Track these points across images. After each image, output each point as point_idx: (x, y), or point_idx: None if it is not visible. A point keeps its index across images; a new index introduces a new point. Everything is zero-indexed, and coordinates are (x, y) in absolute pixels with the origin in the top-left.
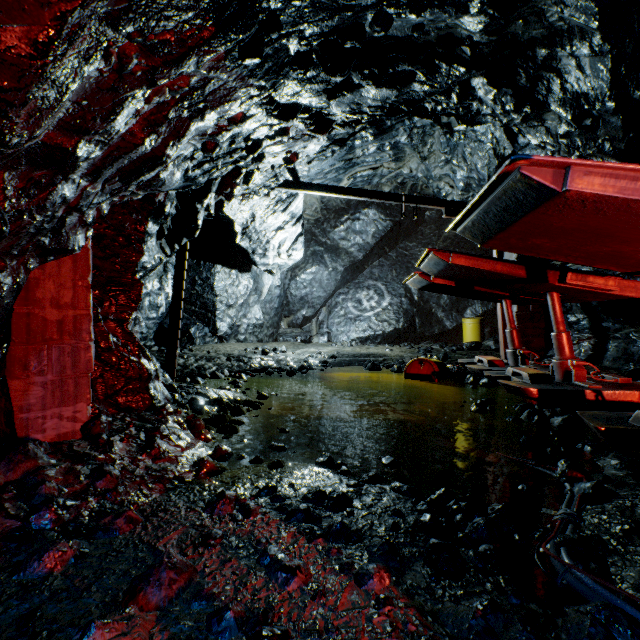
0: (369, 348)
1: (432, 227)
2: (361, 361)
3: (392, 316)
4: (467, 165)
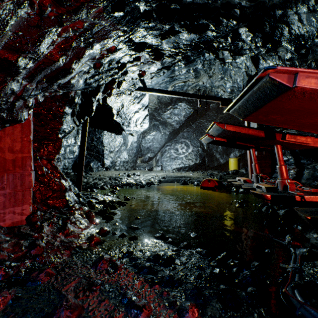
0: (182, 173)
1: (213, 112)
2: (178, 180)
3: (193, 157)
4: (232, 80)
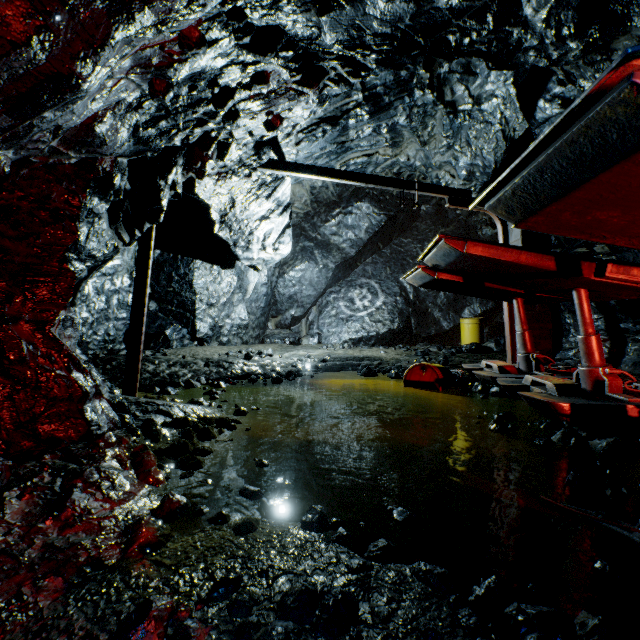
0: (362, 350)
1: (428, 222)
2: (354, 365)
3: (386, 316)
4: (471, 150)
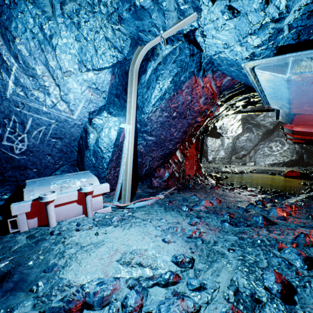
0: (274, 168)
1: None
2: (267, 172)
3: (289, 154)
4: None
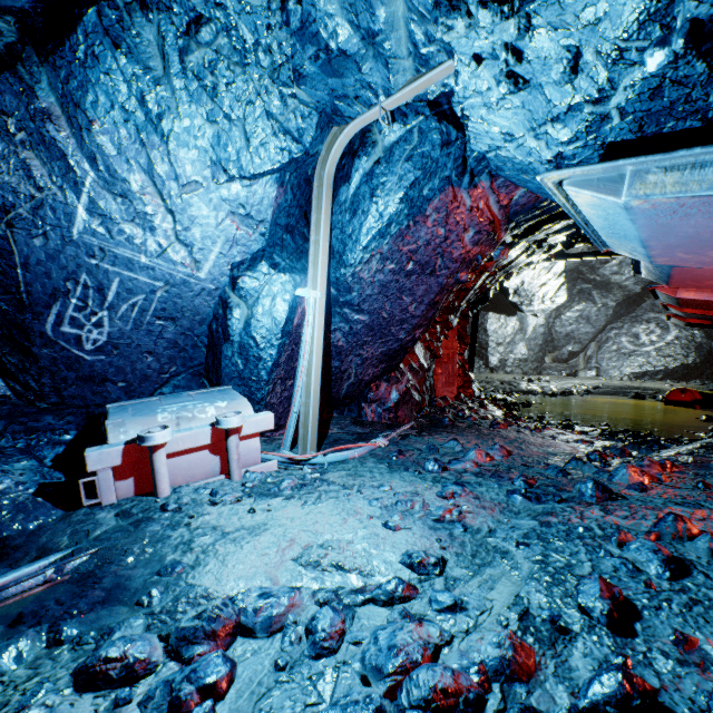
0: (643, 383)
1: None
2: (627, 392)
3: (678, 351)
4: None
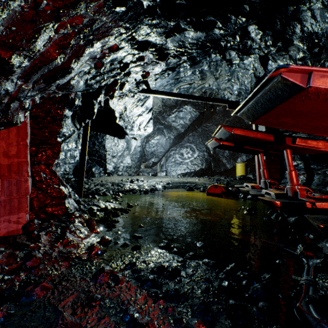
0: (187, 179)
1: (220, 115)
2: (183, 186)
3: (199, 162)
4: (239, 82)
